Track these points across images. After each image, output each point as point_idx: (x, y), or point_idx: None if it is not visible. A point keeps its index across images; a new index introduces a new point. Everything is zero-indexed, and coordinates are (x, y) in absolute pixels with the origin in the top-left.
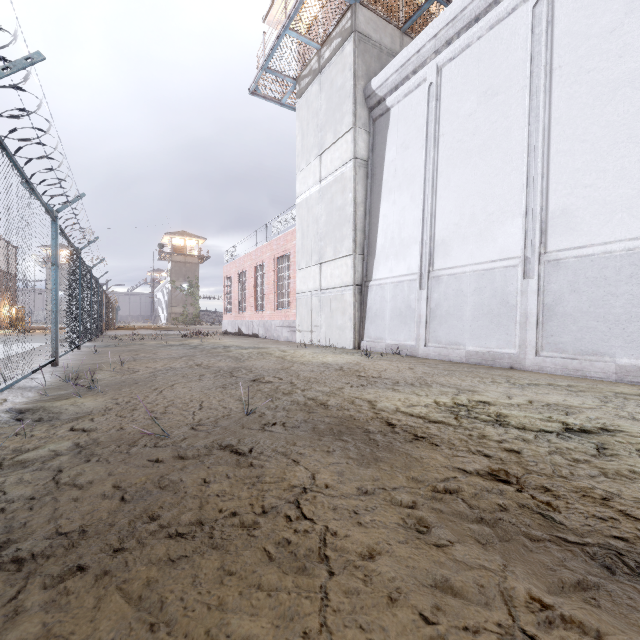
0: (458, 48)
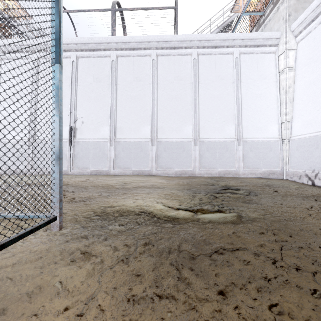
0: (8, 57)
